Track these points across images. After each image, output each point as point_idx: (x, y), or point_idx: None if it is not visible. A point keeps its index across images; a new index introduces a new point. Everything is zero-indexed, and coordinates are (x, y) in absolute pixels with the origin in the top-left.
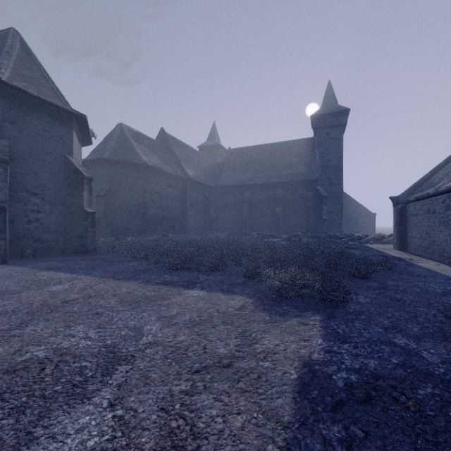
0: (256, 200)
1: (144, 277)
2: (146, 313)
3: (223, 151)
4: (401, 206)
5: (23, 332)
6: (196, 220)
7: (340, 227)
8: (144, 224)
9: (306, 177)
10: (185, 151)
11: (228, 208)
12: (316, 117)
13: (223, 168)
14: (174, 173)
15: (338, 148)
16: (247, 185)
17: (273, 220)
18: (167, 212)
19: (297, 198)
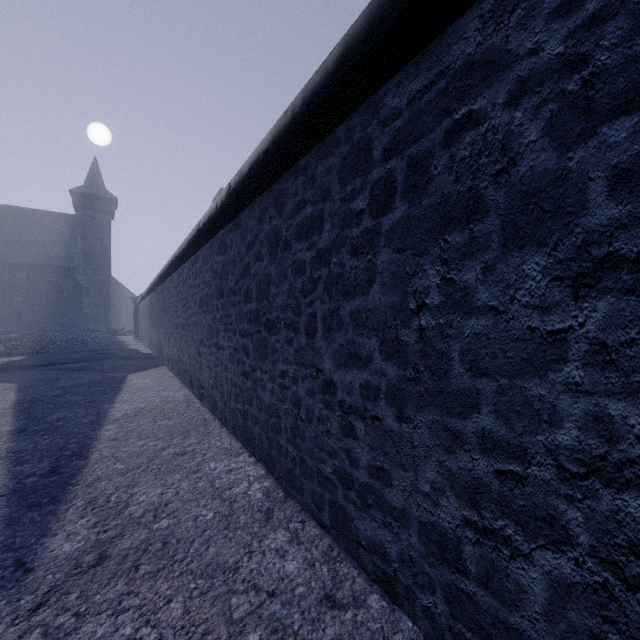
0: None
1: None
2: None
3: None
4: (136, 305)
5: None
6: None
7: (107, 321)
8: None
9: (62, 263)
10: None
11: None
12: (78, 194)
13: None
14: None
15: (105, 236)
16: None
17: (10, 313)
18: None
19: (50, 286)
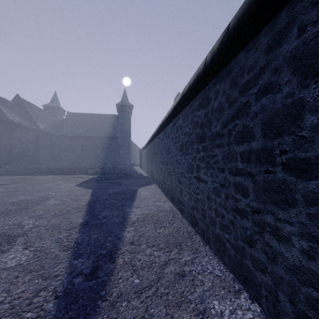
0: (86, 145)
1: (49, 175)
2: (62, 177)
3: (63, 111)
4: (140, 152)
5: (39, 179)
6: (46, 156)
7: (129, 160)
8: (10, 158)
9: (113, 135)
10: (36, 111)
11: (68, 149)
12: (118, 105)
13: (63, 124)
14: (31, 127)
15: (128, 122)
16: (80, 136)
17: (96, 156)
18: (25, 151)
19: (109, 145)
